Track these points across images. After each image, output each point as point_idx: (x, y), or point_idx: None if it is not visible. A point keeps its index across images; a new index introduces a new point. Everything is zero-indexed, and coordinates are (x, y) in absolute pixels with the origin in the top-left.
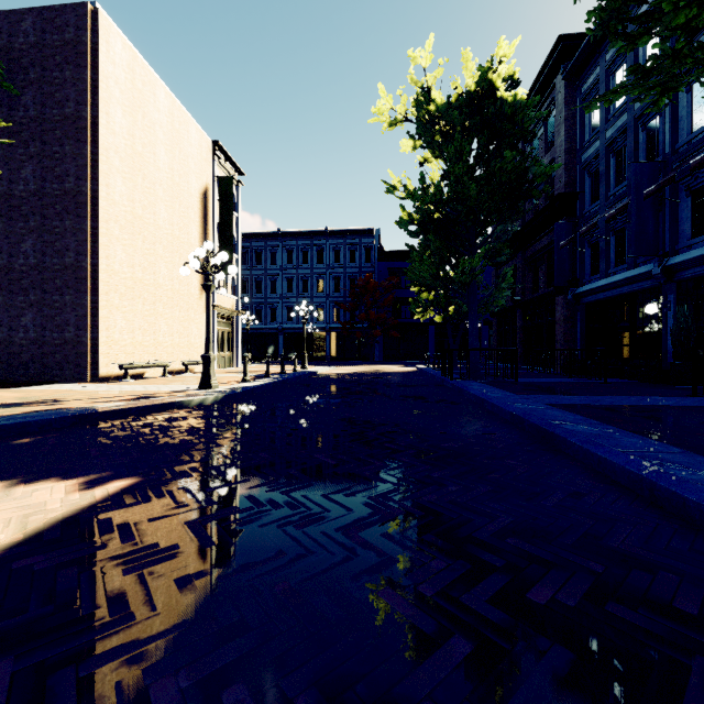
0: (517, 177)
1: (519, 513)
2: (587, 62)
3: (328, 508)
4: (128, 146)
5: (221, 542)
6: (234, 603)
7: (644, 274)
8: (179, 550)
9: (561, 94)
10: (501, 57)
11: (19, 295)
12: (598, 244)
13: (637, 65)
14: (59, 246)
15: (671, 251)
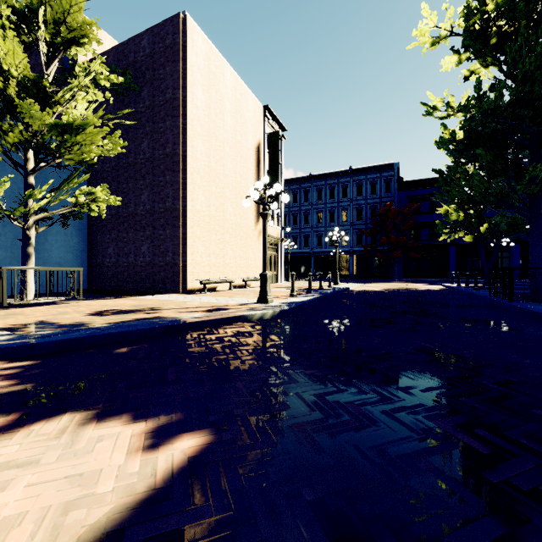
0: None
1: None
2: None
3: None
4: (205, 116)
5: None
6: None
7: None
8: None
9: None
10: None
11: (140, 231)
12: None
13: None
14: (163, 195)
15: None
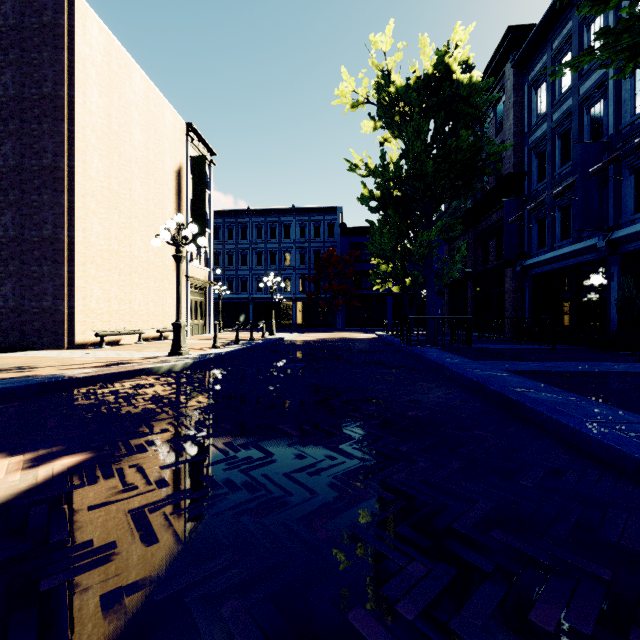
0: (472, 156)
1: (499, 495)
2: (535, 51)
3: (290, 491)
4: (104, 125)
5: (166, 539)
6: (169, 633)
7: (589, 247)
8: (116, 550)
9: (510, 81)
10: (456, 42)
11: None
12: (545, 220)
13: (607, 27)
14: (38, 219)
15: (615, 225)
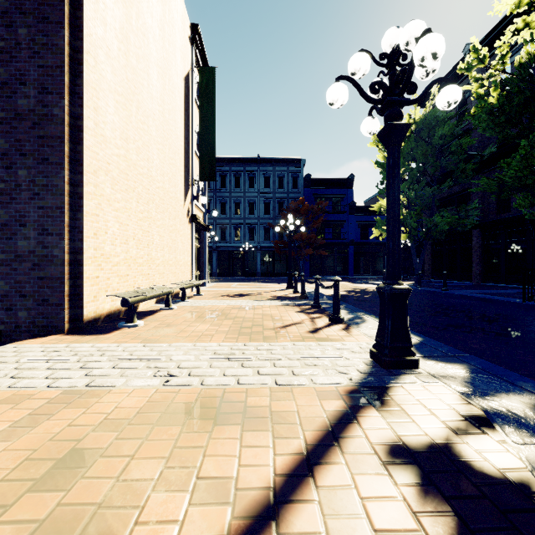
0: None
1: None
2: None
3: None
4: None
5: None
6: None
7: None
8: None
9: None
10: None
11: None
12: None
13: None
14: (4, 75)
15: None
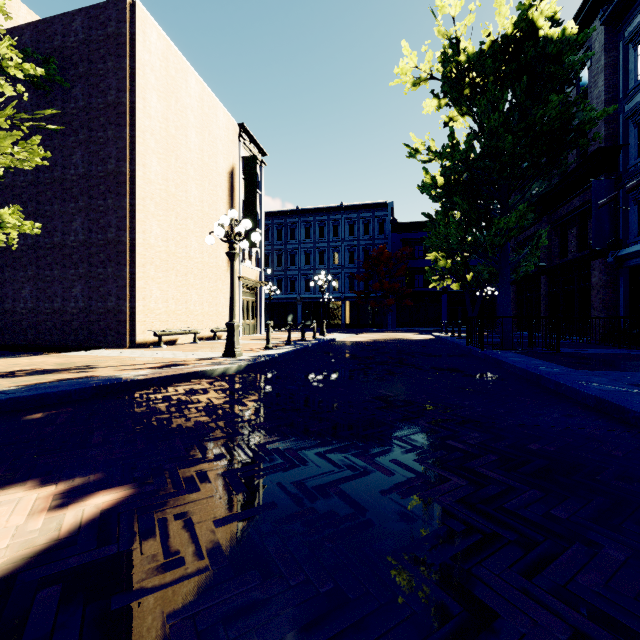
0: (561, 125)
1: None
2: None
3: (412, 596)
4: (162, 129)
5: None
6: None
7: None
8: None
9: (599, 41)
10: None
11: (70, 268)
12: None
13: None
14: (103, 223)
15: None
